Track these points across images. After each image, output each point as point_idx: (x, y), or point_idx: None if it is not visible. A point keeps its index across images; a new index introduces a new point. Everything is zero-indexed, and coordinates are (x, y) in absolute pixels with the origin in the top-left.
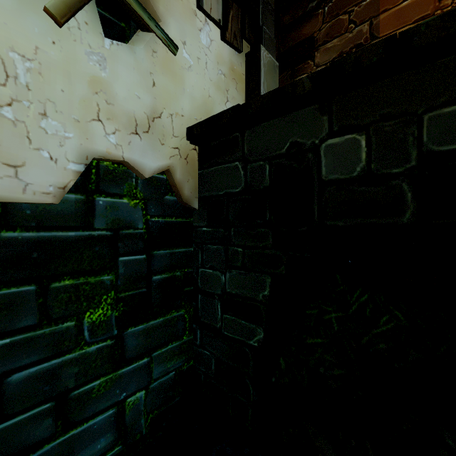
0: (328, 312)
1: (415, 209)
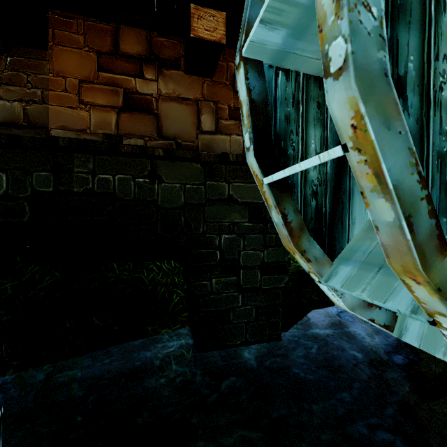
0: (5, 283)
1: (30, 214)
